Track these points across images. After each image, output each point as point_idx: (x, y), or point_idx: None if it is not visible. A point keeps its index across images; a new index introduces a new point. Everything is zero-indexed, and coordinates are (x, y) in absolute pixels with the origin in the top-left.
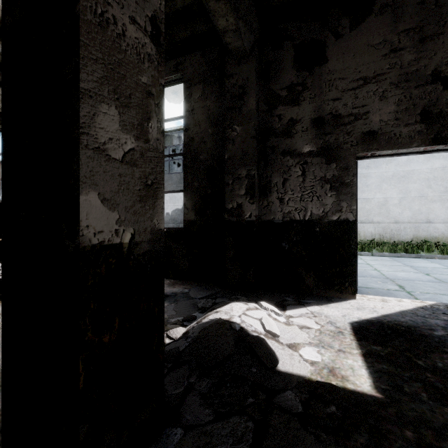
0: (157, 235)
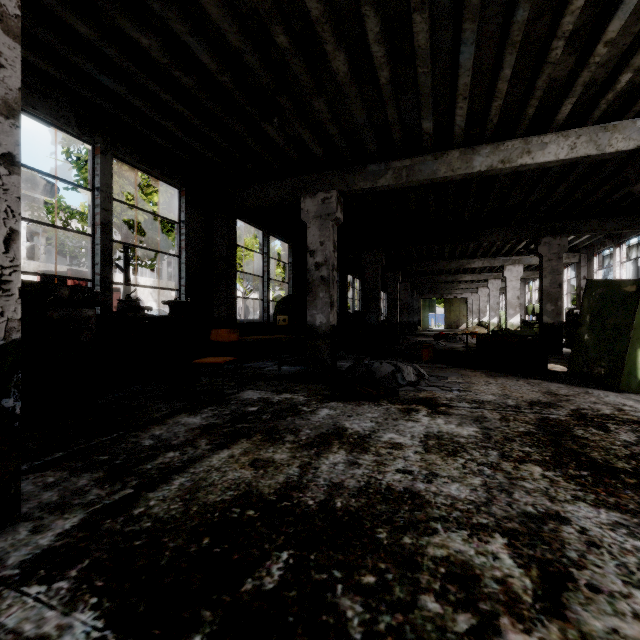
0: (560, 322)
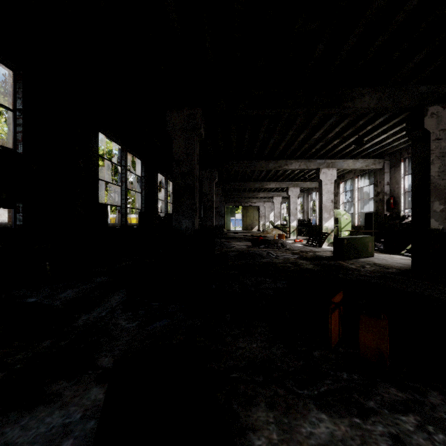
0: None
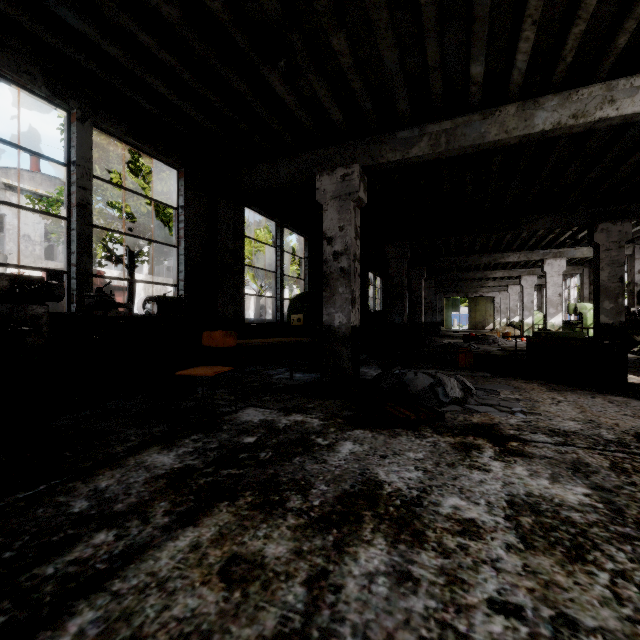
0: (621, 322)
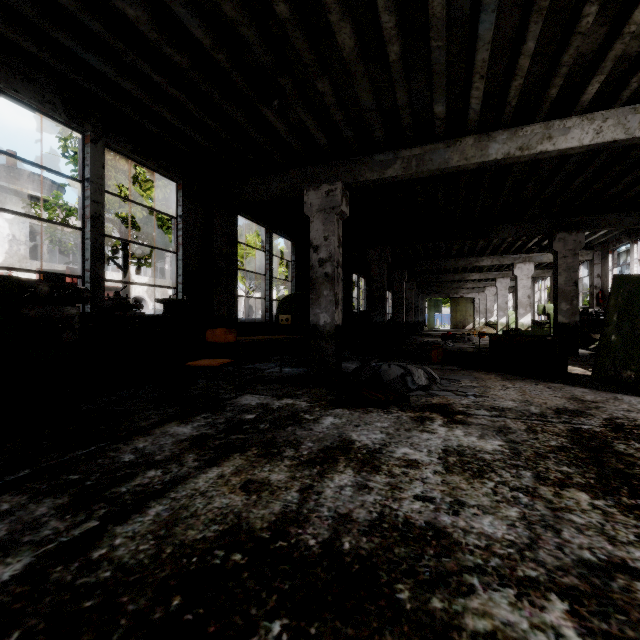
0: (576, 322)
